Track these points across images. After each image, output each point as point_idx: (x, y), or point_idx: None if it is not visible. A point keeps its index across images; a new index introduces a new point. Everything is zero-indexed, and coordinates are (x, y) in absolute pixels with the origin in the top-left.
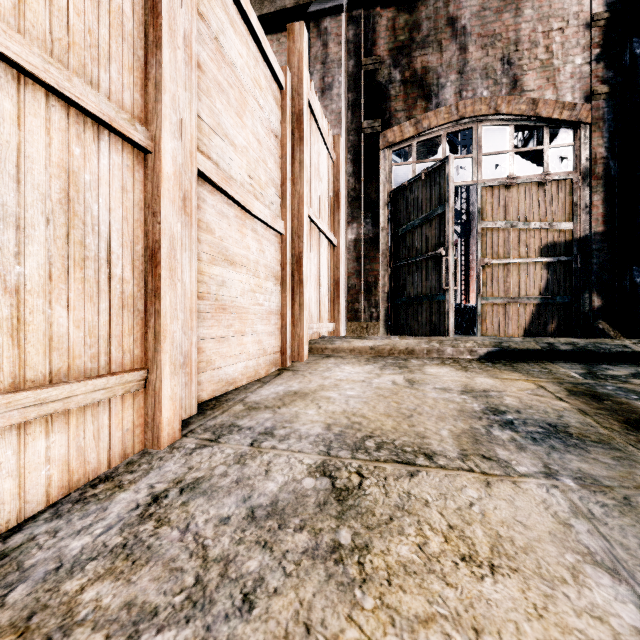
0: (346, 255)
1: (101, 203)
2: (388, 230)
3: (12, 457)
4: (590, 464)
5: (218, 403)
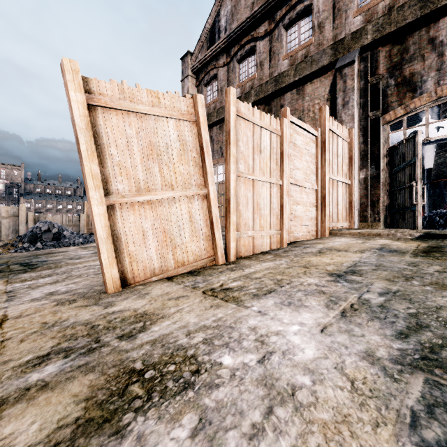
0: (358, 187)
1: (274, 198)
2: (386, 170)
3: (265, 240)
4: (387, 254)
5: (294, 243)
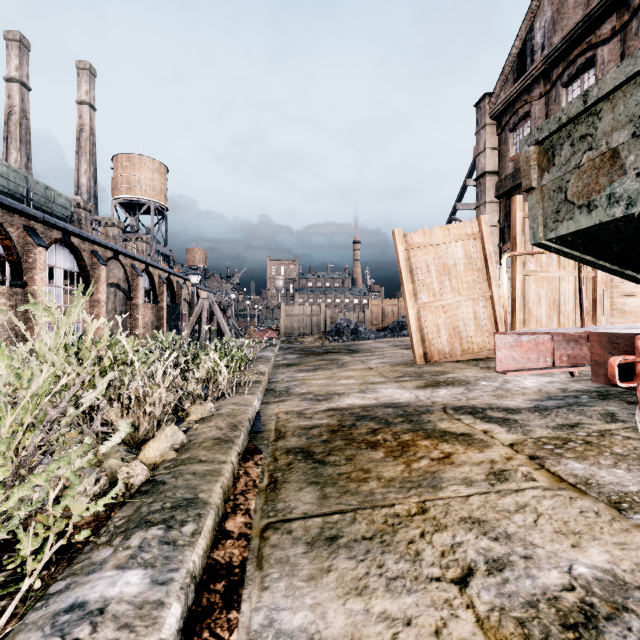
0: None
1: None
2: None
3: None
4: None
5: None
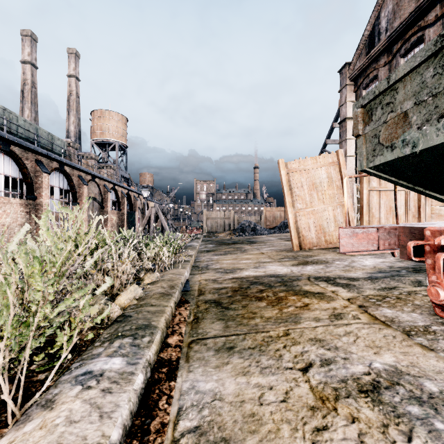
0: None
1: (409, 202)
2: None
3: None
4: None
5: None
